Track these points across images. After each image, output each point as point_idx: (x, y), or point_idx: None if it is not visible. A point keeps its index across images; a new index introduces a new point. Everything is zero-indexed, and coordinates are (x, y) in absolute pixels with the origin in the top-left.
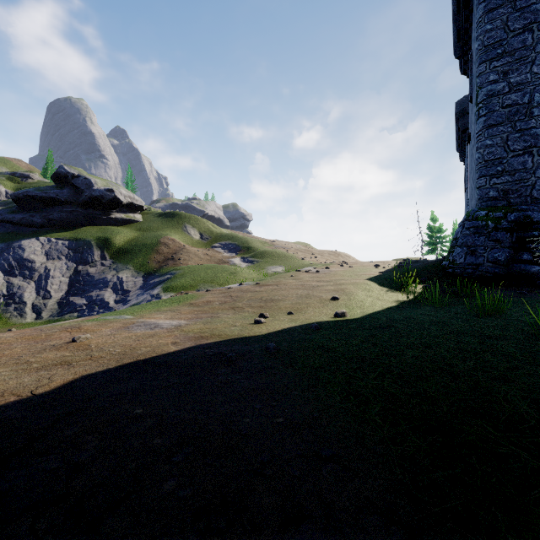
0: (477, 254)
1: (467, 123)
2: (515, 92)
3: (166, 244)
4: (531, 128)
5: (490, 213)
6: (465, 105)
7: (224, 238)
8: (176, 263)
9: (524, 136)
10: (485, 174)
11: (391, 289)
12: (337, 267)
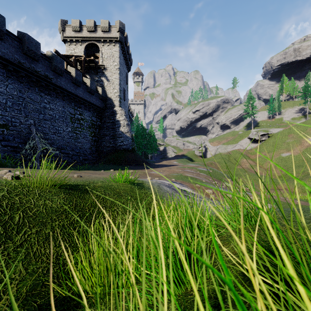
0: None
1: None
2: None
3: None
4: None
5: None
6: None
7: None
8: None
9: None
10: None
11: None
12: None
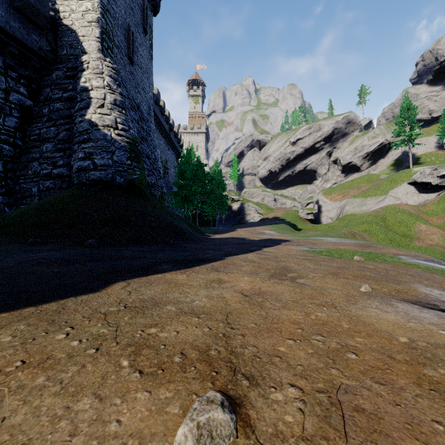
0: None
1: None
2: None
3: None
4: None
5: None
6: None
7: None
8: None
9: None
10: None
11: None
12: None
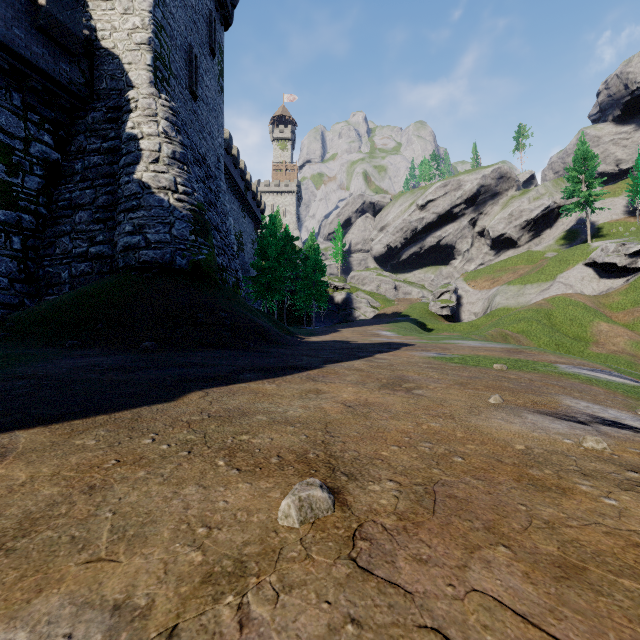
0: None
1: None
2: None
3: None
4: None
5: None
6: None
7: None
8: None
9: None
10: None
11: None
12: None
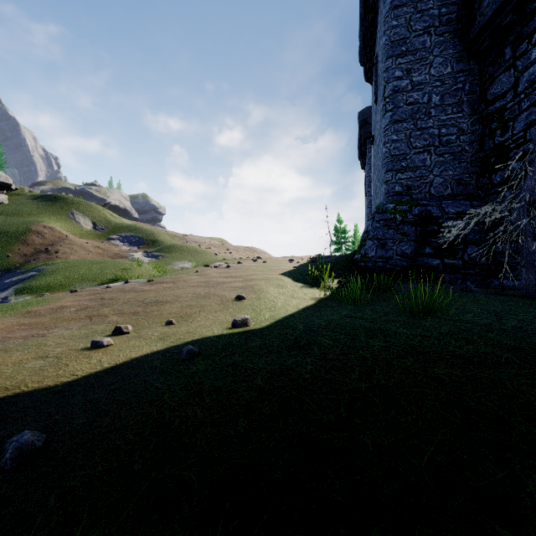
0: (388, 247)
1: (368, 132)
2: (417, 91)
3: (40, 233)
4: (429, 128)
5: (398, 207)
6: (366, 115)
7: (124, 229)
8: (51, 257)
9: (424, 134)
10: (392, 168)
11: (306, 285)
12: (251, 261)
